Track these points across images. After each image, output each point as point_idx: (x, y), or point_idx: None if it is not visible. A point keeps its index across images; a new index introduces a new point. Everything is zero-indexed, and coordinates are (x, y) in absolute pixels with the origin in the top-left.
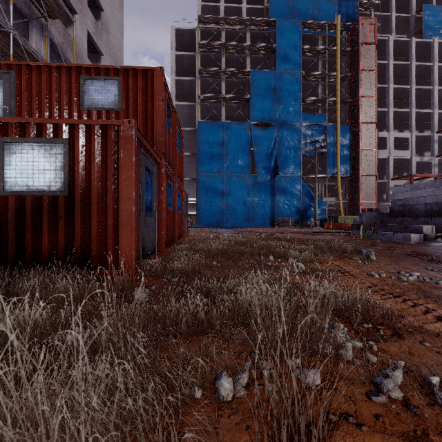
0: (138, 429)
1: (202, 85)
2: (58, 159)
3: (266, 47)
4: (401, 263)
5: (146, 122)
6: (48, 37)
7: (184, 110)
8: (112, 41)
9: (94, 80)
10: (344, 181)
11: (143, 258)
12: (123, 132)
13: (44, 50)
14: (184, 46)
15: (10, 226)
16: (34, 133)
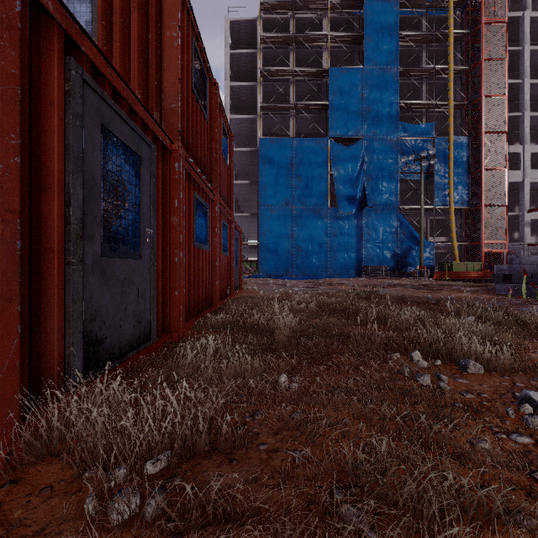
0: None
1: (265, 92)
2: None
3: (350, 36)
4: None
5: (147, 73)
6: None
7: (242, 125)
8: None
9: None
10: (458, 214)
11: (95, 368)
12: None
13: None
14: (241, 44)
15: None
16: None
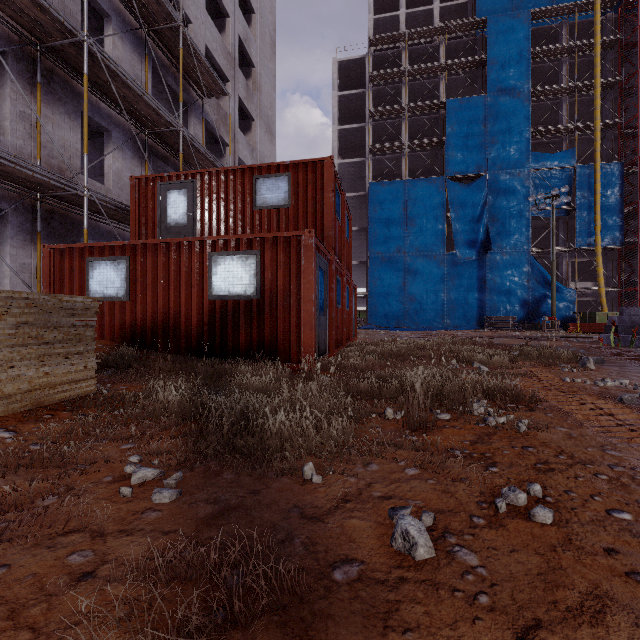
0: (347, 413)
1: (375, 131)
2: (252, 268)
3: (471, 61)
4: (626, 373)
5: (316, 216)
6: (204, 118)
7: (350, 169)
8: (263, 100)
9: (266, 179)
10: (609, 254)
11: (318, 356)
12: (305, 242)
13: (200, 133)
14: (349, 82)
15: (216, 325)
16: (233, 247)
